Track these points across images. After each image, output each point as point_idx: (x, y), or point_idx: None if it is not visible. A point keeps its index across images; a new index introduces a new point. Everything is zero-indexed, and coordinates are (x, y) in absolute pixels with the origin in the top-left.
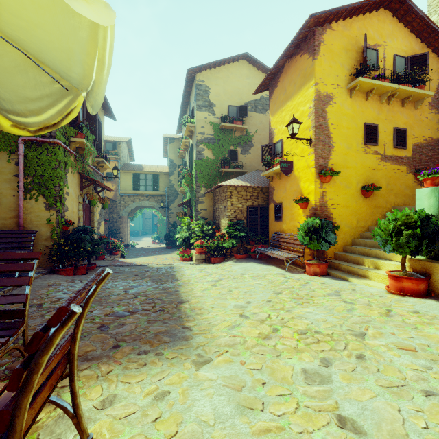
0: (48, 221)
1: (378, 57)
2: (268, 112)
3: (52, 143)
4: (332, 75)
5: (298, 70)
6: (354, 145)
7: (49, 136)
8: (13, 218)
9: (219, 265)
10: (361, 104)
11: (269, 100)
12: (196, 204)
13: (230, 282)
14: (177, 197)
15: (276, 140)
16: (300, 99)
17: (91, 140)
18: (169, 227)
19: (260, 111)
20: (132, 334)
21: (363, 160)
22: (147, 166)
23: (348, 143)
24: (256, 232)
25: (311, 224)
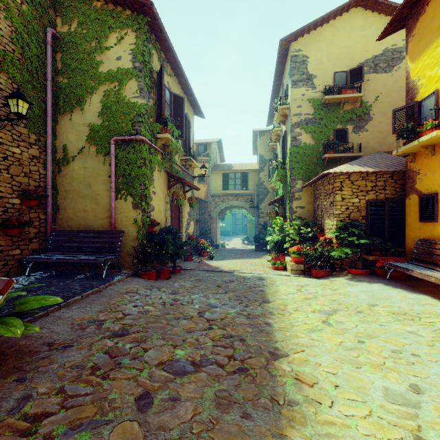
0: (134, 221)
1: None
2: (396, 69)
3: (138, 141)
4: None
5: None
6: None
7: (135, 134)
8: (107, 218)
9: (324, 281)
10: None
11: (406, 40)
12: (290, 200)
13: (354, 321)
14: (267, 195)
15: (422, 96)
16: None
17: (177, 136)
18: (258, 228)
19: (383, 70)
20: None
21: None
22: (236, 165)
23: None
24: (381, 238)
25: None
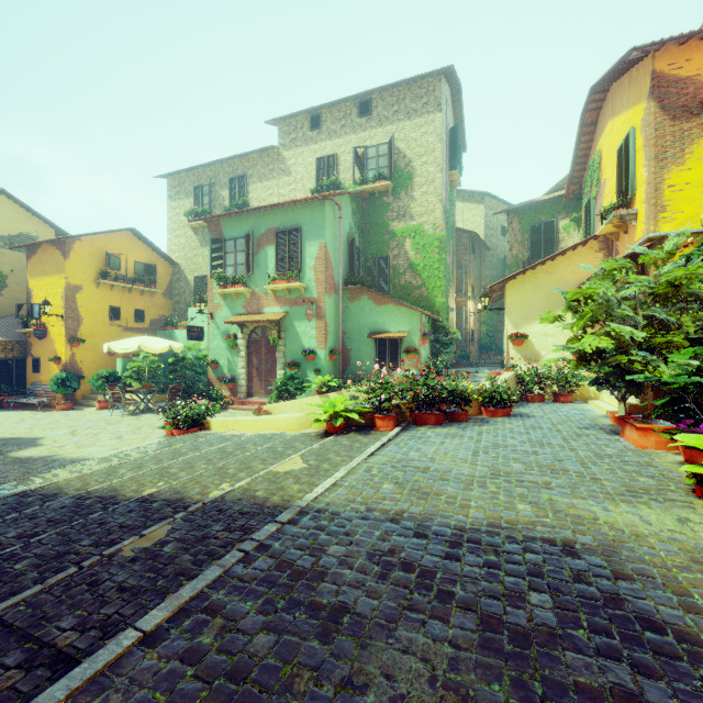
0: None
1: (122, 262)
2: None
3: None
4: (82, 272)
5: (54, 257)
6: (101, 321)
7: None
8: None
9: None
10: (108, 293)
11: (27, 261)
12: None
13: None
14: None
15: (34, 301)
16: (56, 281)
17: None
18: None
19: (19, 249)
20: None
21: (109, 331)
22: None
23: (96, 319)
24: (11, 384)
25: (60, 377)
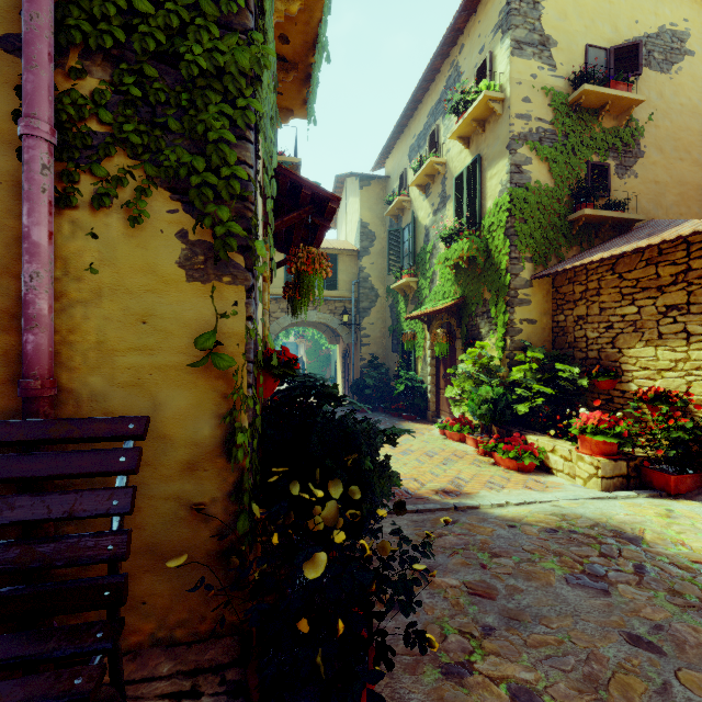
0: (204, 348)
1: None
2: (676, 70)
3: None
4: None
5: None
6: None
7: None
8: None
9: None
10: None
11: None
12: (510, 306)
13: None
14: (375, 302)
15: None
16: None
17: None
18: (359, 366)
19: (659, 65)
20: None
21: None
22: None
23: None
24: None
25: None
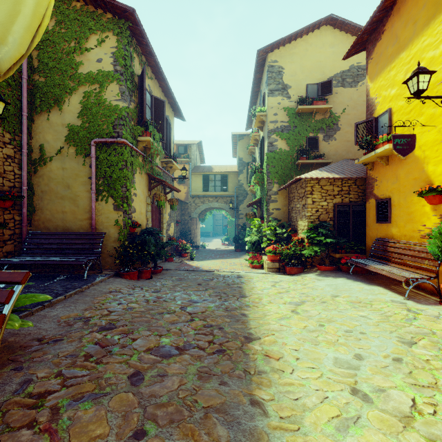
0: (116, 222)
1: None
2: (360, 85)
3: (119, 143)
4: None
5: None
6: None
7: (116, 137)
8: (87, 219)
9: (297, 277)
10: None
11: (366, 62)
12: (267, 203)
13: (318, 309)
14: (246, 197)
15: (378, 112)
16: (427, 40)
17: (158, 139)
18: (238, 229)
19: (350, 84)
20: (170, 403)
21: None
22: (217, 167)
23: None
24: (346, 238)
25: None
